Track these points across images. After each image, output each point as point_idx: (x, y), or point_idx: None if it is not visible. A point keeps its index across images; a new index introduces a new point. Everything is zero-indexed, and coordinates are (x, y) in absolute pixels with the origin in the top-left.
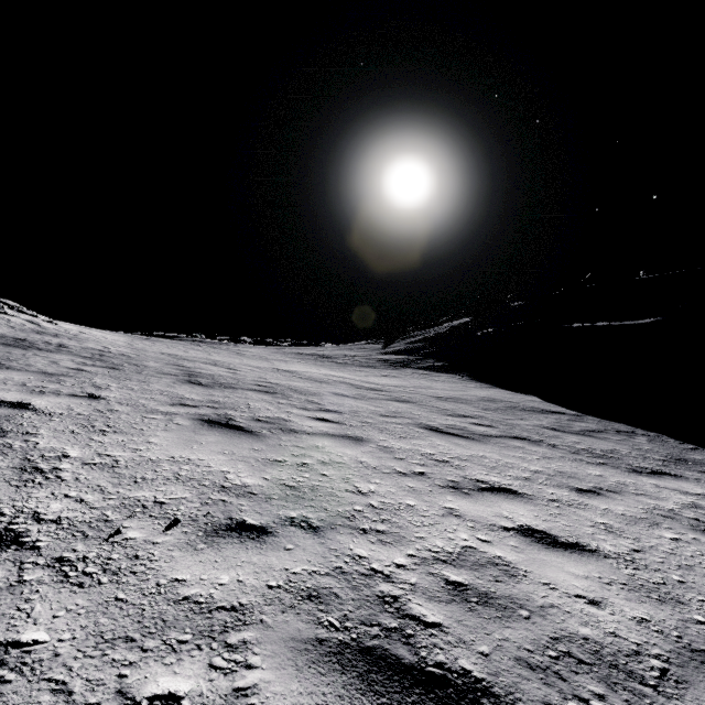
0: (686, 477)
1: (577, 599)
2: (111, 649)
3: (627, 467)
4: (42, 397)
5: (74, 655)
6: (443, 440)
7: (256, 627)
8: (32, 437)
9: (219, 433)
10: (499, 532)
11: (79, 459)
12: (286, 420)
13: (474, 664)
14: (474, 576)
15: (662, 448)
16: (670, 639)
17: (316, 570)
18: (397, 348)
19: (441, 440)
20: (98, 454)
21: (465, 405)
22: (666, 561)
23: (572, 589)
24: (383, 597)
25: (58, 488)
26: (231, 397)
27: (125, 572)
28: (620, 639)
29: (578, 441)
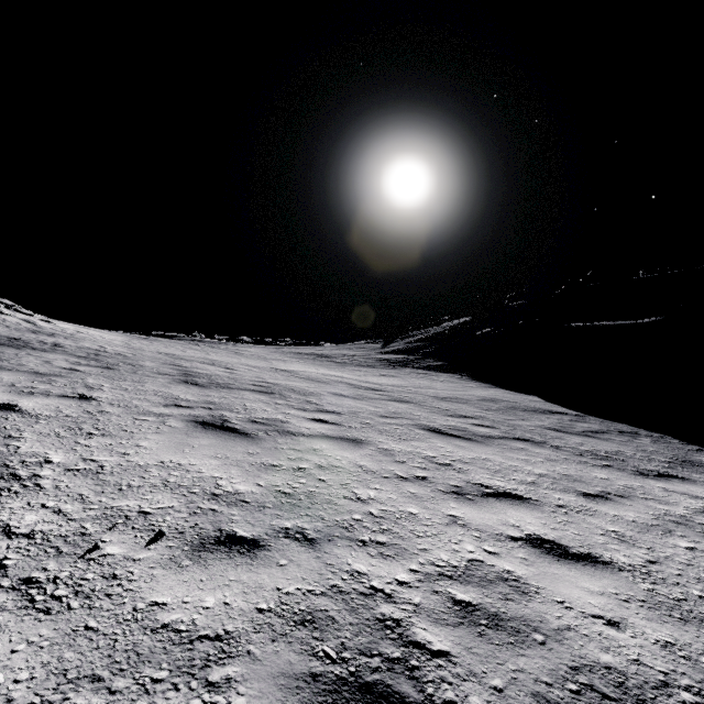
0: (694, 480)
1: (595, 620)
2: (74, 691)
3: (633, 470)
4: (30, 398)
5: (29, 701)
6: (444, 441)
7: (242, 660)
8: (14, 441)
9: (213, 435)
10: (507, 543)
11: (62, 465)
12: (283, 421)
13: (487, 702)
14: (482, 594)
15: (667, 450)
16: (699, 666)
17: (311, 589)
18: (396, 348)
19: (442, 441)
20: (83, 459)
21: (465, 406)
22: (684, 573)
23: (588, 608)
24: (385, 621)
25: (36, 497)
26: (228, 397)
27: (98, 594)
28: (645, 667)
29: (582, 442)
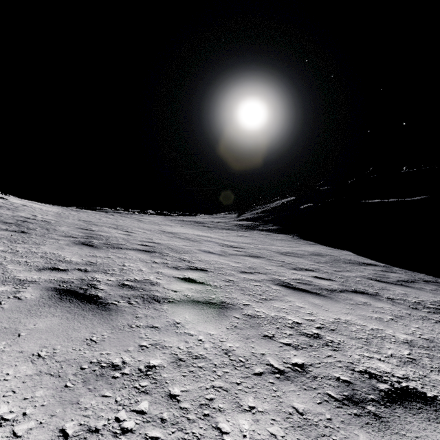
0: None
1: None
2: None
3: None
4: None
5: None
6: (300, 299)
7: None
8: None
9: (62, 311)
10: None
11: None
12: (153, 283)
13: None
14: None
15: None
16: None
17: None
18: (246, 217)
19: (298, 299)
20: None
21: (301, 259)
22: None
23: None
24: None
25: None
26: (112, 257)
27: None
28: None
29: (404, 292)
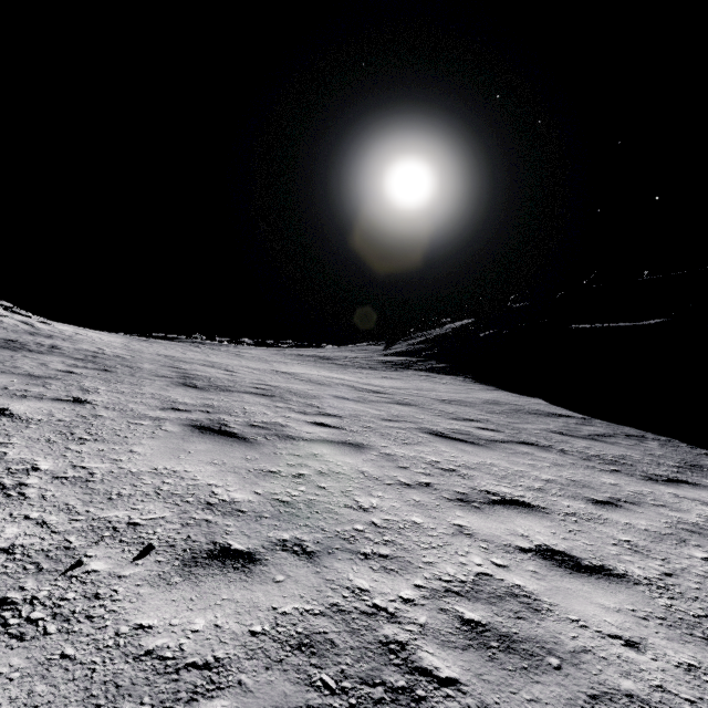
0: (705, 485)
1: (612, 640)
2: None
3: (642, 475)
4: (22, 401)
5: None
6: (448, 446)
7: (232, 692)
8: (1, 447)
9: (210, 440)
10: (516, 554)
11: (50, 473)
12: (283, 425)
13: None
14: (492, 612)
15: (675, 454)
16: None
17: (309, 608)
18: (398, 350)
19: (446, 446)
20: (72, 466)
21: (469, 408)
22: (703, 587)
23: (604, 627)
24: (388, 644)
25: (19, 508)
26: (227, 400)
27: (79, 617)
28: (670, 695)
29: (588, 446)
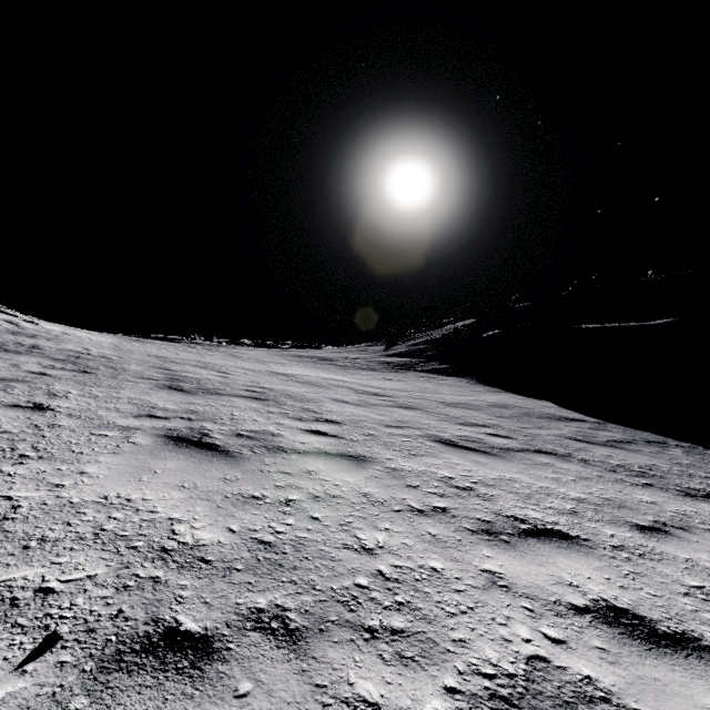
0: None
1: None
2: None
3: (677, 489)
4: None
5: None
6: (460, 456)
7: None
8: None
9: (185, 455)
10: (571, 618)
11: None
12: (275, 434)
13: None
14: None
15: (704, 463)
16: None
17: None
18: (399, 350)
19: (457, 456)
20: None
21: (476, 412)
22: None
23: None
24: None
25: None
26: (214, 405)
27: None
28: None
29: (609, 454)
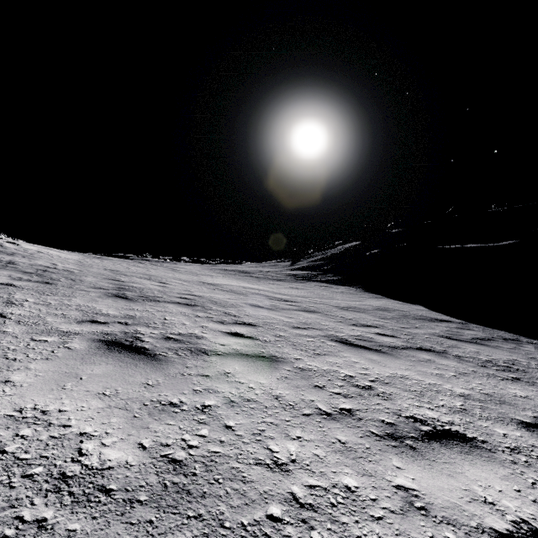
0: None
1: None
2: None
3: None
4: None
5: None
6: (356, 355)
7: None
8: None
9: (114, 360)
10: None
11: None
12: (199, 337)
13: None
14: None
15: None
16: None
17: None
18: (302, 265)
19: (354, 355)
20: None
21: (364, 315)
22: None
23: None
24: None
25: None
26: (150, 310)
27: None
28: None
29: (477, 350)
